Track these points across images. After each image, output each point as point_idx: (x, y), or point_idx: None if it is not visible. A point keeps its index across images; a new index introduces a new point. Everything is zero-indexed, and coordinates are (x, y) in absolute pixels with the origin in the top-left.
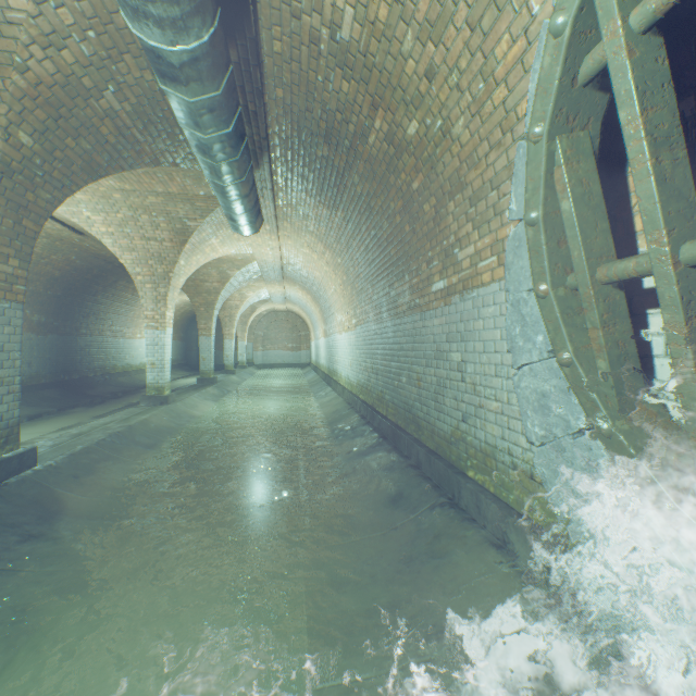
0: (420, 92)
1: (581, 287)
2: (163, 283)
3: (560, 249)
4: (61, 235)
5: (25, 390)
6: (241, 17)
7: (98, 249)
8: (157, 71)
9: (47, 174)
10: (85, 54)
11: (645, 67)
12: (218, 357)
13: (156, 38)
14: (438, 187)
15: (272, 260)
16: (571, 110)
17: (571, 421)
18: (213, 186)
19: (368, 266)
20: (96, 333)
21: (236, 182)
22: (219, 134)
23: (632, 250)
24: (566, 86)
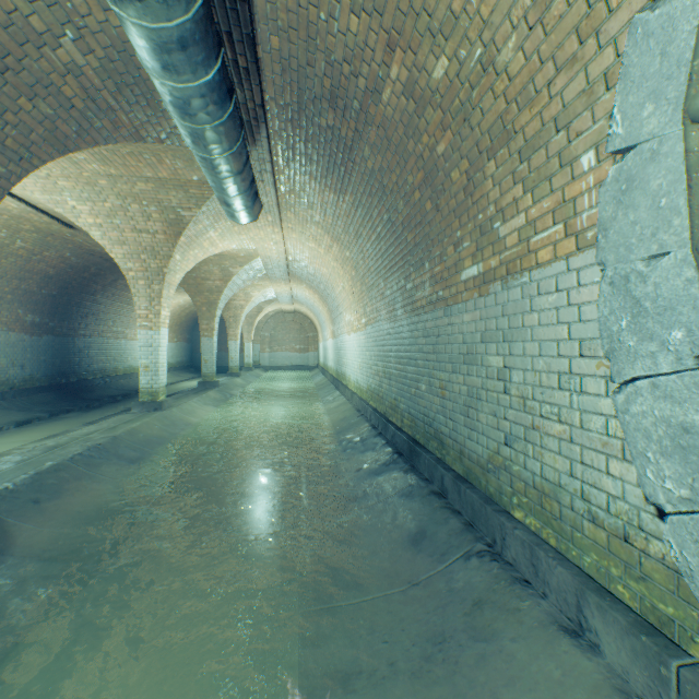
0: (453, 12)
1: None
2: (157, 279)
3: None
4: (50, 229)
5: (17, 394)
6: None
7: (92, 245)
8: None
9: None
10: None
11: None
12: (224, 358)
13: None
14: (473, 145)
15: (276, 256)
16: None
17: None
18: (199, 160)
19: (379, 258)
20: (95, 334)
21: (225, 153)
22: (195, 82)
23: None
24: None
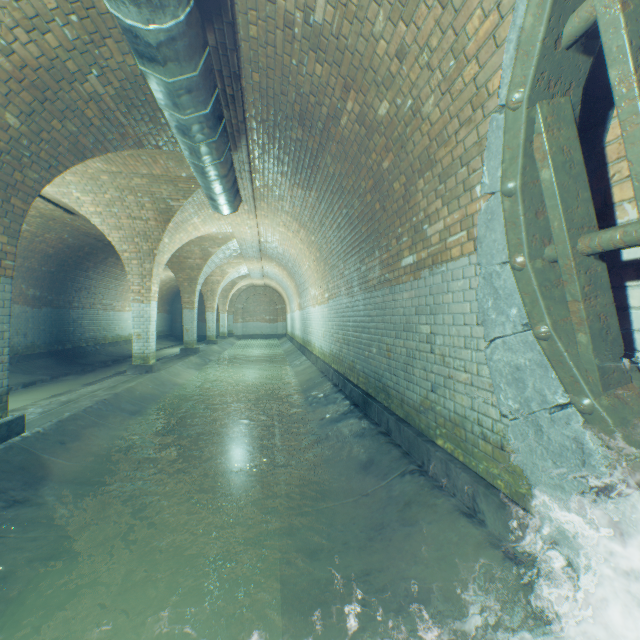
0: (391, 73)
1: (561, 259)
2: (148, 259)
3: (538, 220)
4: (53, 215)
5: (21, 360)
6: (218, 1)
7: (88, 228)
8: (135, 51)
9: (34, 155)
10: (68, 38)
11: (639, 21)
12: (201, 328)
13: (132, 17)
14: (408, 165)
15: (250, 238)
16: (553, 74)
17: (548, 395)
18: (193, 167)
19: (340, 243)
20: (87, 306)
21: (215, 162)
22: (197, 115)
23: (610, 222)
24: (548, 48)
